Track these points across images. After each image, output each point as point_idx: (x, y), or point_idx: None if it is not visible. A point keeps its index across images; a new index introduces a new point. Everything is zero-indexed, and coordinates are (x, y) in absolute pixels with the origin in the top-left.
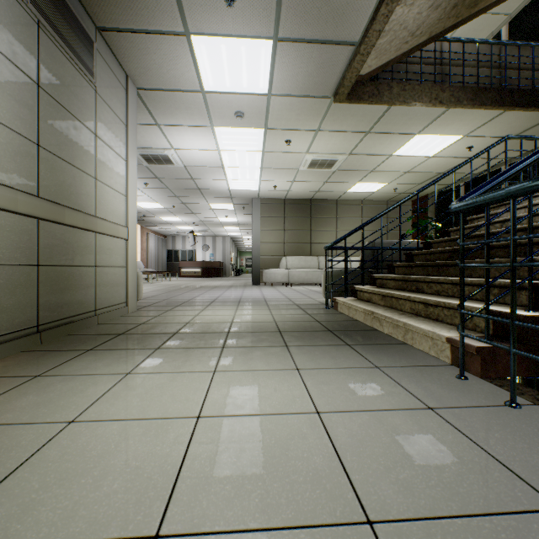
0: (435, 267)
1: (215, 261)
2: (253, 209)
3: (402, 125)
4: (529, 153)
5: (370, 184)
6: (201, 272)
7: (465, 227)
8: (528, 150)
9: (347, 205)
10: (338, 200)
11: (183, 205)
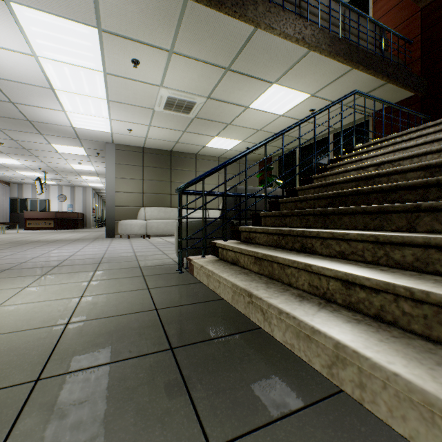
0: (320, 216)
1: (72, 212)
2: (107, 154)
3: (262, 67)
4: (350, 124)
5: (227, 139)
6: (54, 223)
7: (332, 173)
8: (350, 121)
9: (205, 160)
10: (197, 155)
11: (14, 142)
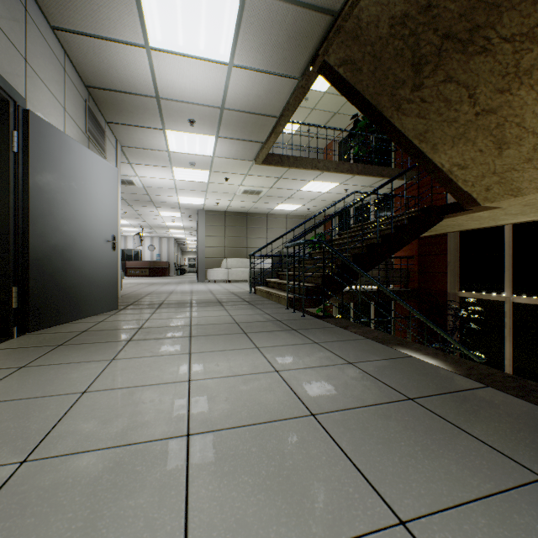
0: None
1: None
2: None
3: None
4: None
5: None
6: None
7: None
8: None
9: None
10: None
11: None
